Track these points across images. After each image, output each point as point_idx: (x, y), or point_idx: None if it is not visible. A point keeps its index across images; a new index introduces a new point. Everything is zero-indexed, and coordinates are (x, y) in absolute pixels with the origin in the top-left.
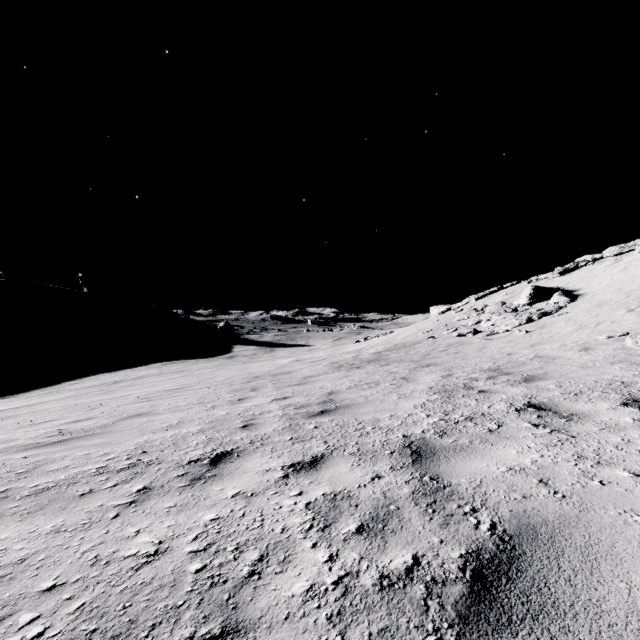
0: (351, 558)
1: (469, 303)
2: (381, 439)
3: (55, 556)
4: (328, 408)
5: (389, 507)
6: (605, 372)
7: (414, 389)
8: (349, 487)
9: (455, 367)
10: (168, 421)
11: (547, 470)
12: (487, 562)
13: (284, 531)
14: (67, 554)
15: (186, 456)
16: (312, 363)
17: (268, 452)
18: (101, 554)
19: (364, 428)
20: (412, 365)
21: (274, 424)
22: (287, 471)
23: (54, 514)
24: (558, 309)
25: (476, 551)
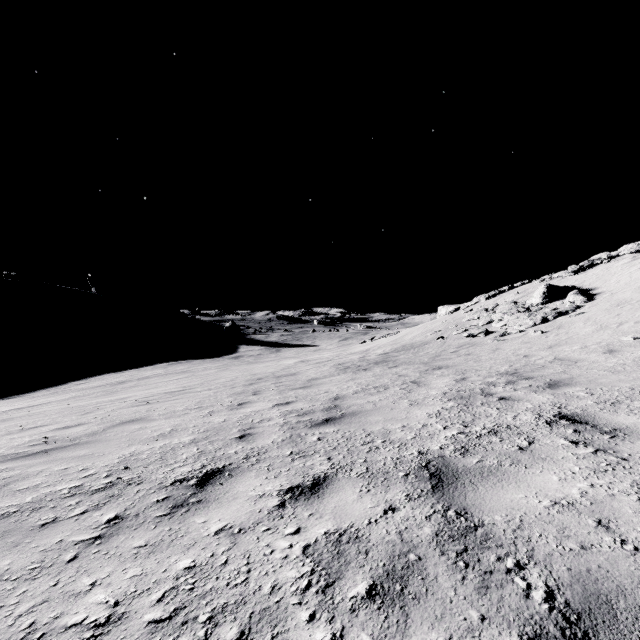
0: None
1: (479, 303)
2: (393, 456)
3: None
4: (333, 416)
5: (408, 556)
6: (639, 377)
7: (426, 395)
8: (357, 523)
9: (469, 370)
10: (160, 429)
11: (604, 506)
12: None
13: (274, 591)
14: None
15: (171, 474)
16: (317, 364)
17: (264, 471)
18: (38, 621)
19: (373, 441)
20: (422, 367)
21: (273, 434)
22: (284, 497)
23: (2, 553)
24: (575, 308)
25: (534, 639)
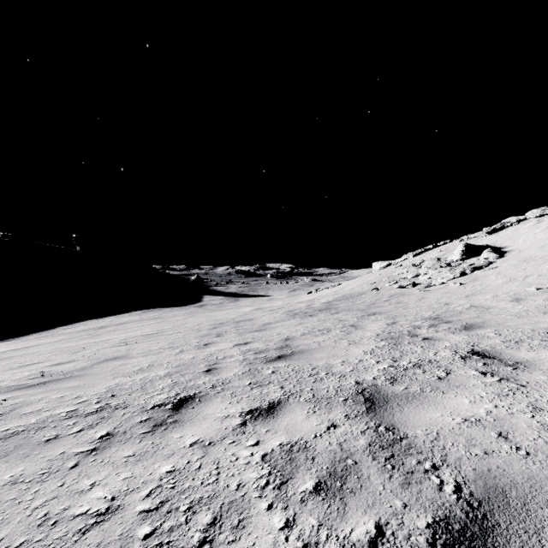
0: (309, 525)
1: (407, 259)
2: (335, 385)
3: (5, 513)
4: (284, 353)
5: (346, 461)
6: (540, 321)
7: (362, 336)
8: (305, 437)
9: (398, 315)
10: (139, 365)
11: (504, 422)
12: (458, 535)
13: (239, 488)
14: (17, 511)
15: (151, 400)
16: (271, 311)
17: (228, 397)
18: (51, 512)
19: (318, 374)
20: (359, 313)
21: (235, 369)
22: (245, 418)
23: (16, 462)
24: (488, 264)
25: (444, 520)
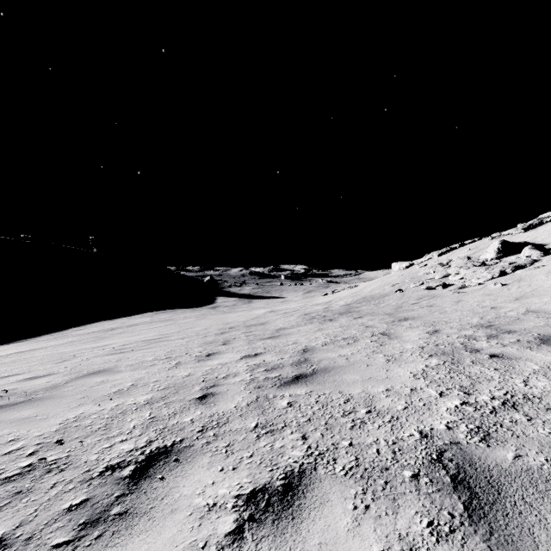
0: None
1: (432, 259)
2: (387, 438)
3: None
4: (304, 372)
5: None
6: None
7: (402, 349)
8: None
9: (437, 322)
10: (121, 383)
11: None
12: None
13: None
14: None
15: (107, 454)
16: (285, 314)
17: (220, 455)
18: None
19: (355, 411)
20: (387, 318)
21: (238, 395)
22: (242, 514)
23: None
24: (532, 262)
25: None
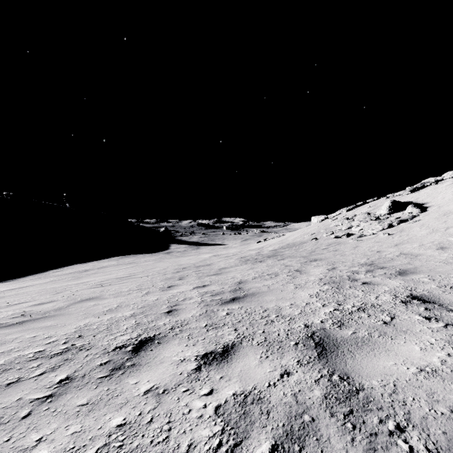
0: None
1: (341, 214)
2: (285, 328)
3: None
4: (238, 296)
5: (303, 417)
6: None
7: (307, 280)
8: (259, 386)
9: (337, 262)
10: (109, 305)
11: None
12: None
13: (190, 449)
14: None
15: (114, 341)
16: (226, 257)
17: (185, 339)
18: None
19: (269, 316)
20: (302, 260)
21: (193, 310)
22: (200, 362)
23: None
24: (412, 217)
25: None
